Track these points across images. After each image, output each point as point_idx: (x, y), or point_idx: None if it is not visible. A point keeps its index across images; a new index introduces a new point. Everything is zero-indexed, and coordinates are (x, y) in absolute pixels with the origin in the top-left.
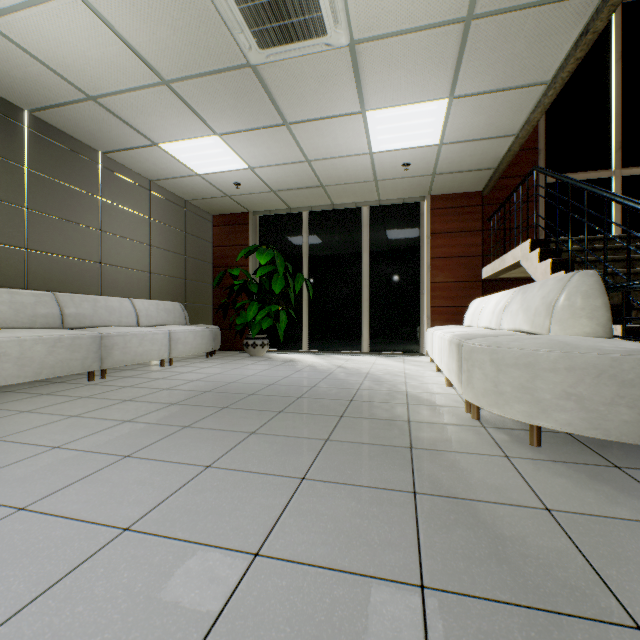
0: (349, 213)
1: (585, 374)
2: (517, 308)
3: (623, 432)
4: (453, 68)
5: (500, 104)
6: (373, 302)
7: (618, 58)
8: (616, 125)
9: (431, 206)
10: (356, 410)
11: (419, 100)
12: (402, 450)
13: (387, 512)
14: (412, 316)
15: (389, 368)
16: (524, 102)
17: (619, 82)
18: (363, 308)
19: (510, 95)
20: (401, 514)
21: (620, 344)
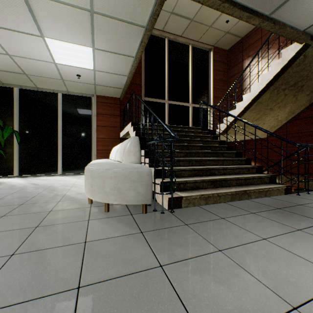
0: (49, 95)
1: (120, 178)
2: (119, 151)
3: (132, 200)
4: (91, 33)
5: (117, 60)
6: (65, 146)
7: (167, 59)
8: (167, 84)
9: (97, 100)
10: (19, 210)
11: (77, 43)
12: (29, 229)
13: None
14: (87, 154)
15: (67, 182)
16: (127, 62)
17: (168, 68)
18: (58, 149)
19: (121, 57)
20: None
21: (134, 166)
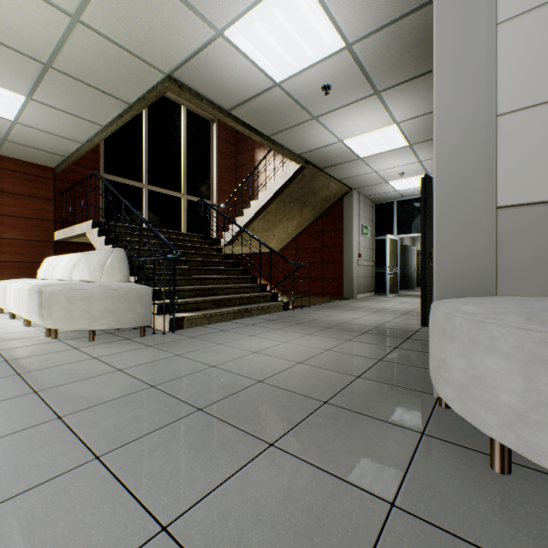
0: None
1: (115, 299)
2: (84, 266)
3: (130, 323)
4: (33, 83)
5: (72, 121)
6: None
7: (147, 119)
8: (146, 158)
9: None
10: None
11: None
12: None
13: (3, 384)
14: None
15: None
16: (89, 129)
17: (148, 133)
18: None
19: (79, 120)
20: (14, 382)
21: (130, 285)
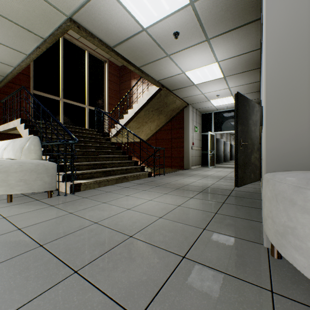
0: None
1: (27, 172)
2: (10, 149)
3: (39, 188)
4: None
5: (4, 50)
6: None
7: (62, 57)
8: (62, 82)
9: None
10: None
11: None
12: None
13: None
14: None
15: None
16: (17, 56)
17: (63, 66)
18: None
19: (9, 49)
20: None
21: (40, 161)
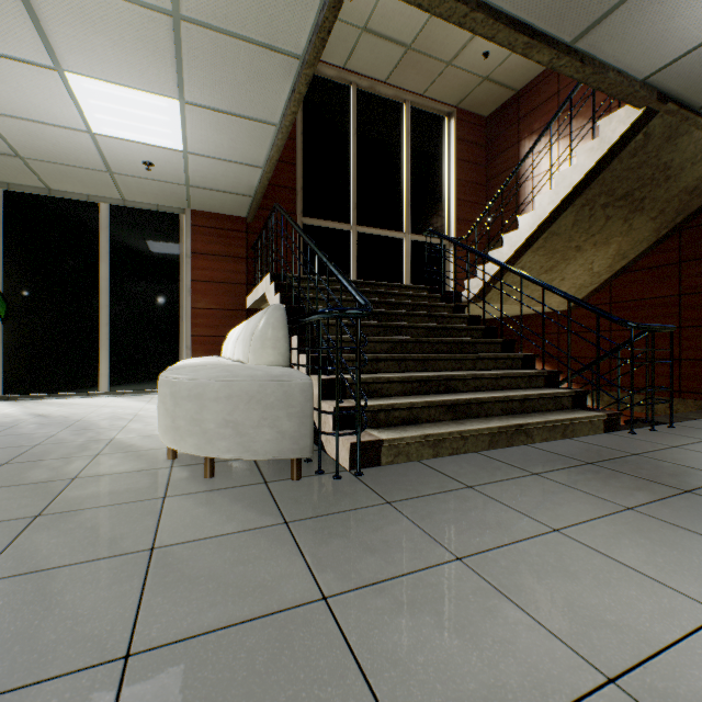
0: (79, 207)
1: (240, 401)
2: (242, 338)
3: (268, 450)
4: (175, 66)
5: (239, 130)
6: (117, 328)
7: (355, 133)
8: (354, 188)
9: (193, 222)
10: None
11: (142, 87)
12: (18, 523)
13: None
14: (170, 346)
15: (120, 410)
16: (262, 137)
17: (355, 153)
18: (101, 335)
19: (246, 124)
20: None
21: (272, 371)
